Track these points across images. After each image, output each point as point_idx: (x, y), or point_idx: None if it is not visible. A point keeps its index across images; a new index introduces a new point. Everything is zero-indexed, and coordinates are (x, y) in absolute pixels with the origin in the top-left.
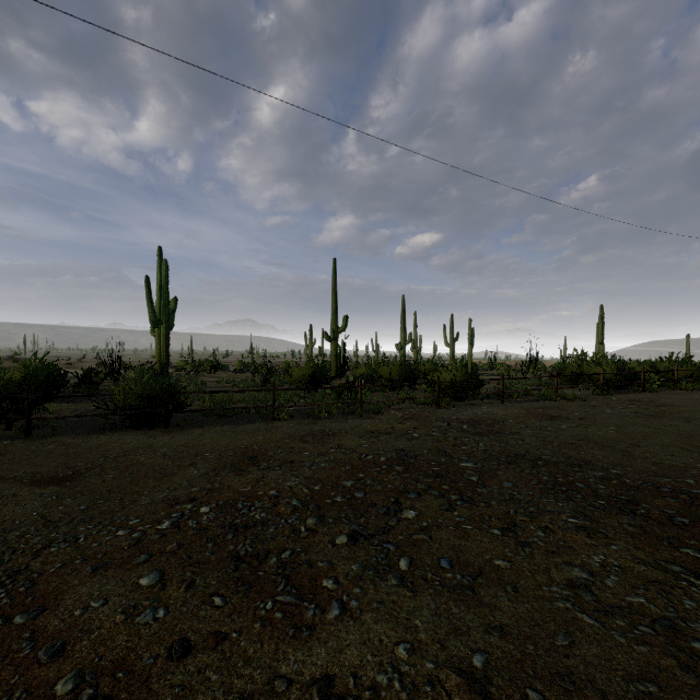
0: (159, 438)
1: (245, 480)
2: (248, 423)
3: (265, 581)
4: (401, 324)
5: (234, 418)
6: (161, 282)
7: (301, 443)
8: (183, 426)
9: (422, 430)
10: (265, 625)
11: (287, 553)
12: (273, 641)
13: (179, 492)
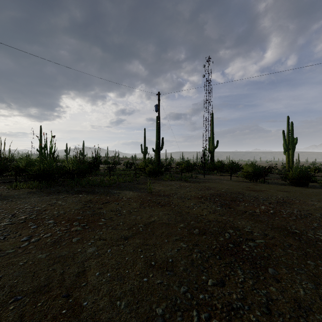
0: (306, 189)
1: None
2: None
3: None
4: None
5: None
6: (288, 131)
7: None
8: (313, 188)
9: None
10: None
11: None
12: None
13: None
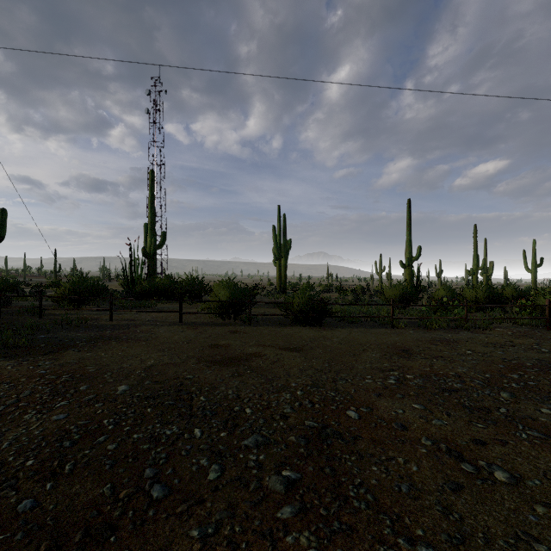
0: (323, 332)
1: (419, 364)
2: (374, 328)
3: (502, 422)
4: (473, 251)
5: (359, 324)
6: (280, 229)
7: (433, 345)
8: (328, 326)
9: (548, 346)
10: (531, 443)
11: (503, 411)
12: (547, 452)
13: (377, 365)
